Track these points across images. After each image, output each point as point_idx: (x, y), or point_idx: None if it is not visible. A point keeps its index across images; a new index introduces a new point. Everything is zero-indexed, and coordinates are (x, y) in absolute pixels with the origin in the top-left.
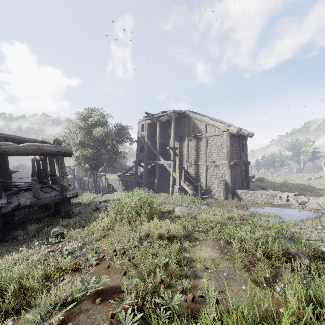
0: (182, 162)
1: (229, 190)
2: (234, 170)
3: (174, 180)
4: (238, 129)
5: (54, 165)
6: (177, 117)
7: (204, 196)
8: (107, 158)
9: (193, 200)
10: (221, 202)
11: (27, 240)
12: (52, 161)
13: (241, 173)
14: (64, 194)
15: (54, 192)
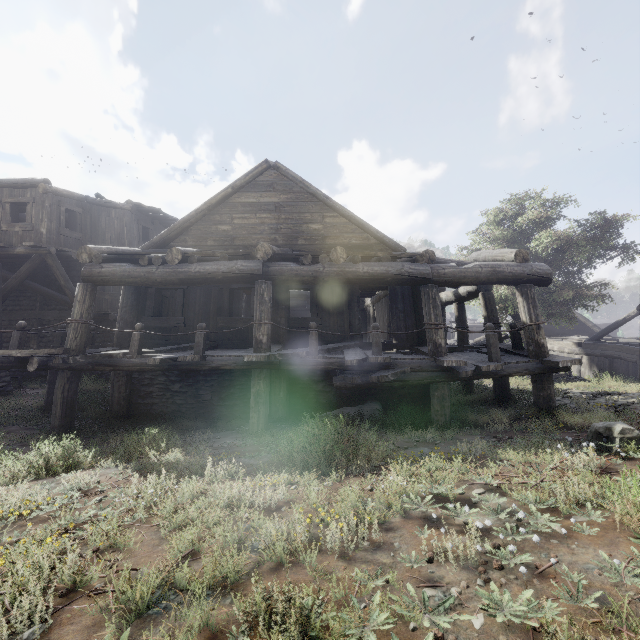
0: None
1: None
2: None
3: None
4: None
5: (492, 307)
6: None
7: None
8: (570, 297)
9: None
10: None
11: (508, 435)
12: (489, 299)
13: None
14: (548, 361)
15: (513, 356)
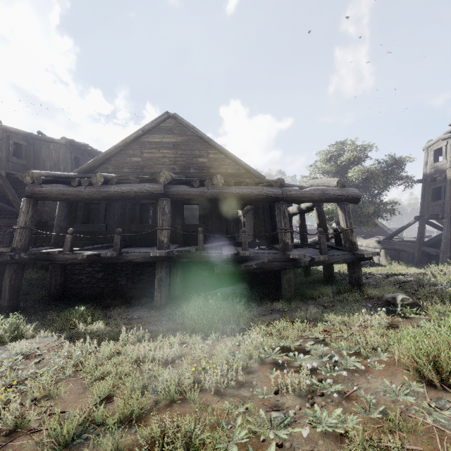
0: None
1: None
2: None
3: None
4: None
5: (322, 218)
6: None
7: None
8: (373, 210)
9: None
10: None
11: (332, 304)
12: (320, 212)
13: None
14: (358, 254)
15: (336, 250)
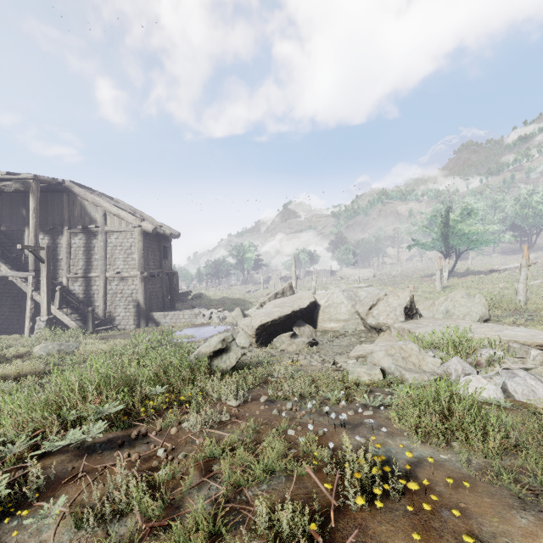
0: (56, 273)
1: (143, 314)
2: (150, 285)
3: (39, 306)
4: (156, 227)
5: None
6: (46, 187)
7: (101, 328)
8: None
9: (76, 335)
10: (128, 333)
11: None
12: None
13: (162, 288)
14: None
15: None
